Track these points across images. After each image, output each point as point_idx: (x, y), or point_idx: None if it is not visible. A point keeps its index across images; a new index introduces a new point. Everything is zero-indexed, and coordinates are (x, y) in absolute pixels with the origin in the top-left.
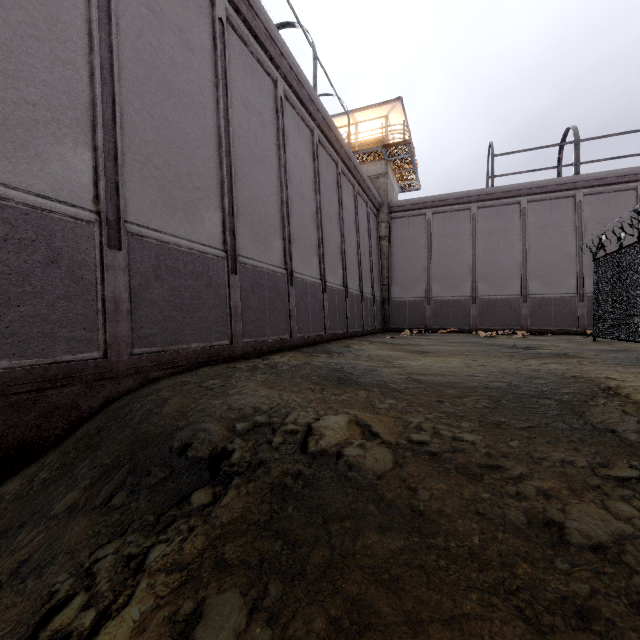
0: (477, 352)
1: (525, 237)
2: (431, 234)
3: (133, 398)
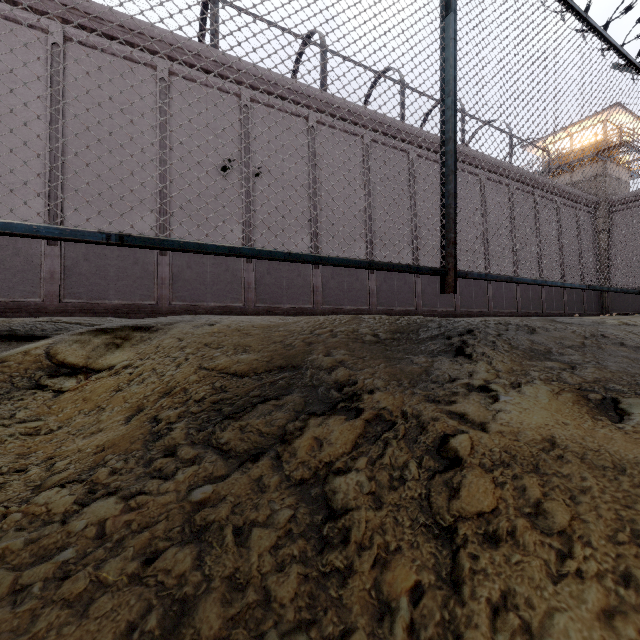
0: None
1: None
2: None
3: None
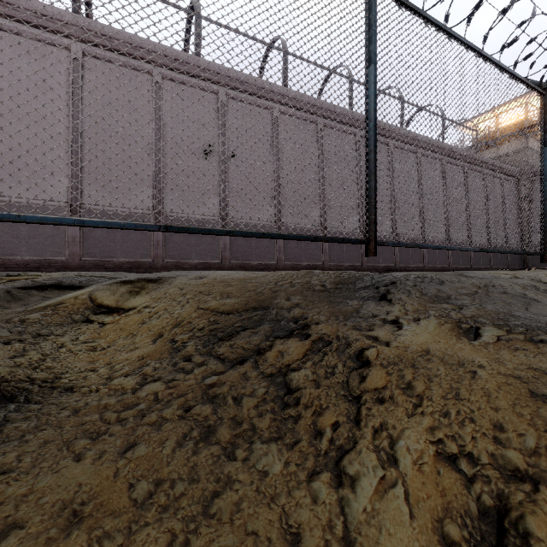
0: None
1: None
2: None
3: None
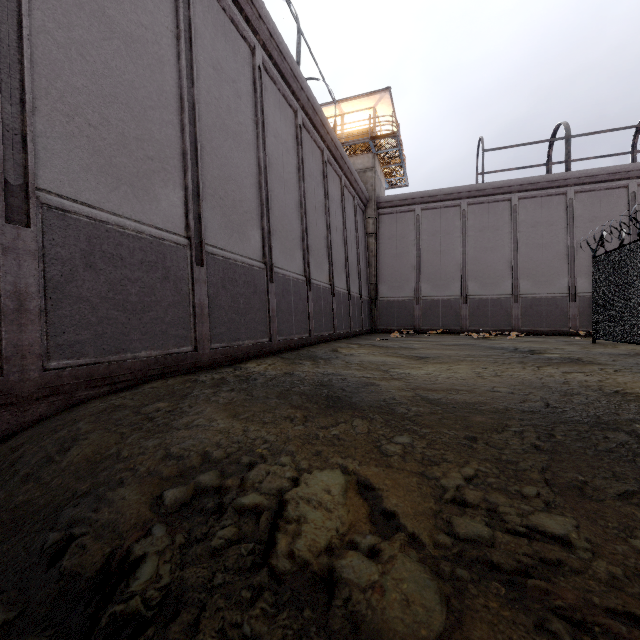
0: (481, 357)
1: (516, 235)
2: (420, 231)
3: (35, 434)
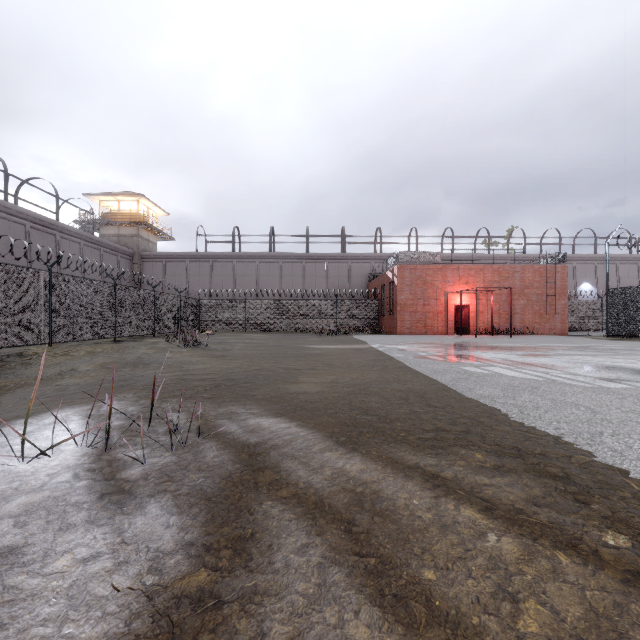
0: None
1: (212, 280)
2: (165, 274)
3: None
